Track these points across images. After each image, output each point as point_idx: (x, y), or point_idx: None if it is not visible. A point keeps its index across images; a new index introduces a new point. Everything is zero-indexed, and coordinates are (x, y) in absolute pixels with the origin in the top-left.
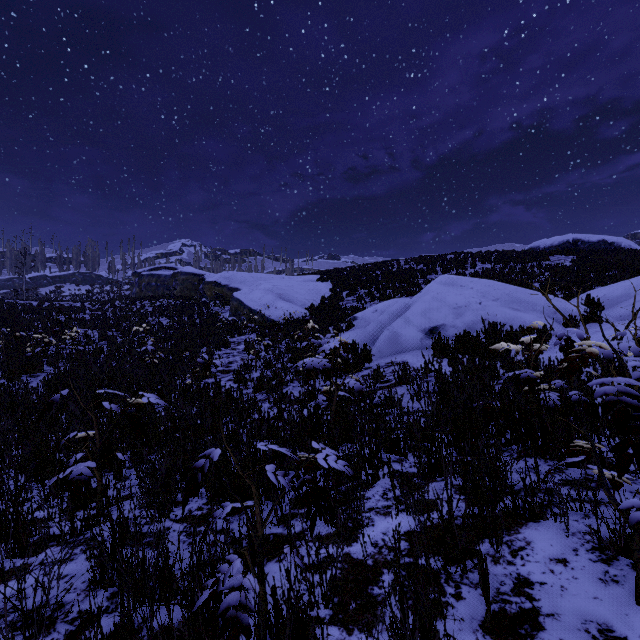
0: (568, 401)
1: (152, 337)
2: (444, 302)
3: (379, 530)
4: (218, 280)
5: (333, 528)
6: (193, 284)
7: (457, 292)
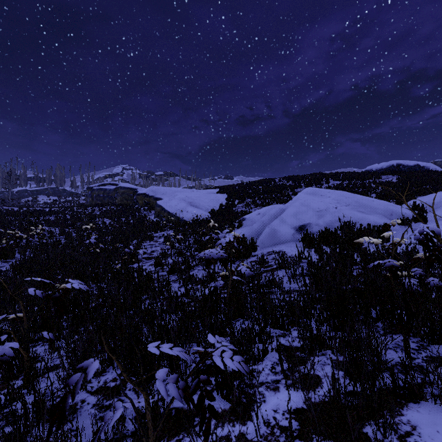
0: (427, 286)
1: (97, 233)
2: (309, 207)
3: (270, 407)
4: (147, 192)
5: (228, 403)
6: (129, 195)
7: (319, 200)
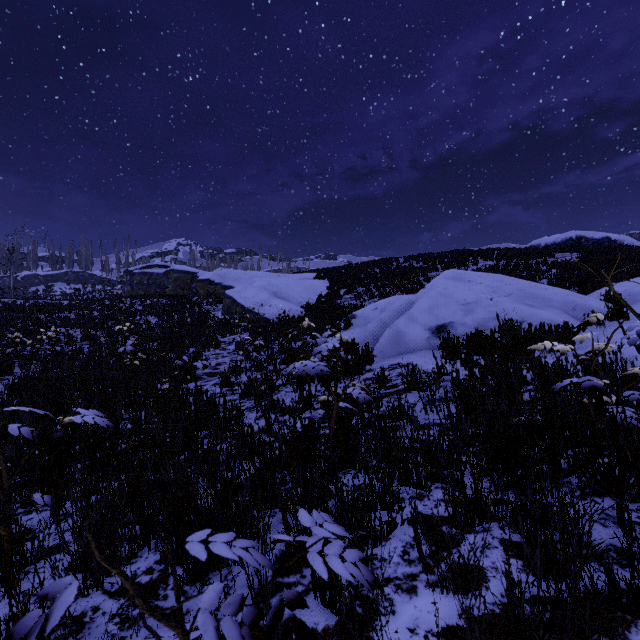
0: None
1: (136, 336)
2: (451, 298)
3: (403, 623)
4: (211, 278)
5: (334, 616)
6: (186, 282)
7: (465, 287)
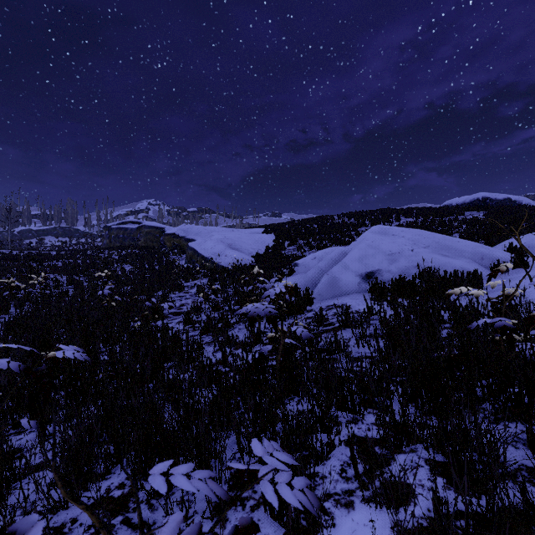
0: None
1: (113, 282)
2: (379, 249)
3: (342, 534)
4: (176, 232)
5: (282, 528)
6: (155, 236)
7: (390, 240)
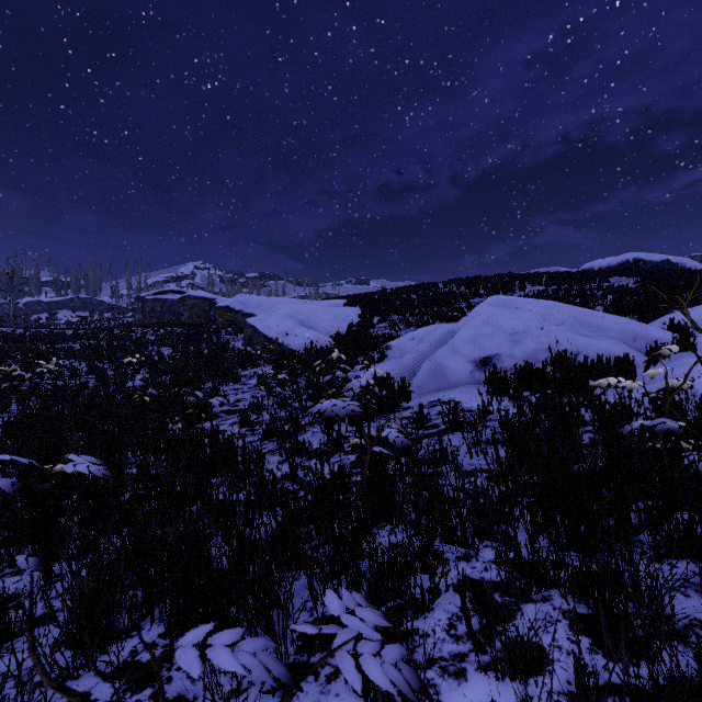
0: None
1: (147, 370)
2: (497, 327)
3: None
4: (231, 305)
5: None
6: (203, 310)
7: (513, 315)
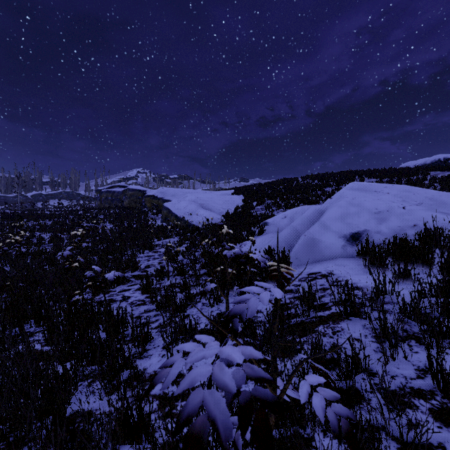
0: None
1: (87, 240)
2: (362, 207)
3: None
4: (155, 194)
5: None
6: (138, 198)
7: (374, 197)
